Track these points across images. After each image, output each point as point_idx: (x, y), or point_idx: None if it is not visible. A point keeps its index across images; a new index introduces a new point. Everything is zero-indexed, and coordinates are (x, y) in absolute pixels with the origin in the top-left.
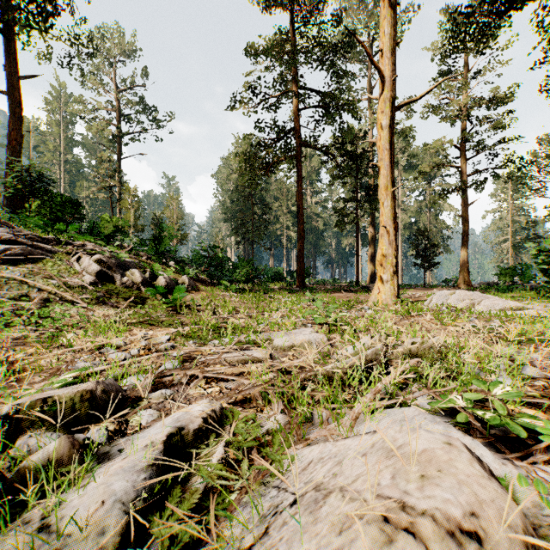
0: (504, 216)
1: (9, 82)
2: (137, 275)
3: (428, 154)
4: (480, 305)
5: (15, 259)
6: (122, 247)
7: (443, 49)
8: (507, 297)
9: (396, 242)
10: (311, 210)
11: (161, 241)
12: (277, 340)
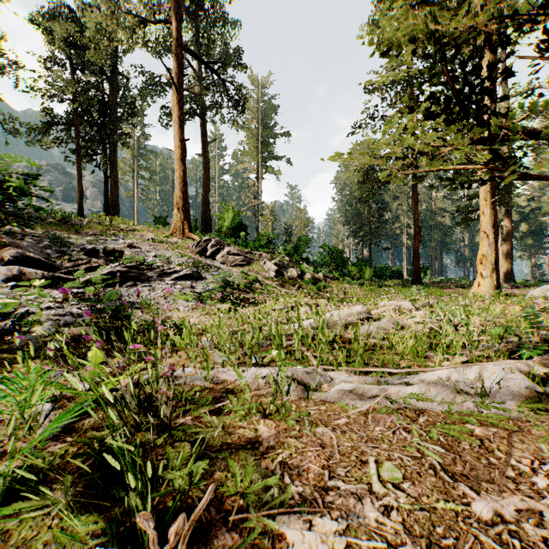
0: None
1: (203, 148)
2: (295, 272)
3: None
4: None
5: (241, 264)
6: (274, 253)
7: None
8: None
9: (497, 244)
10: (436, 205)
11: (300, 248)
12: (380, 304)
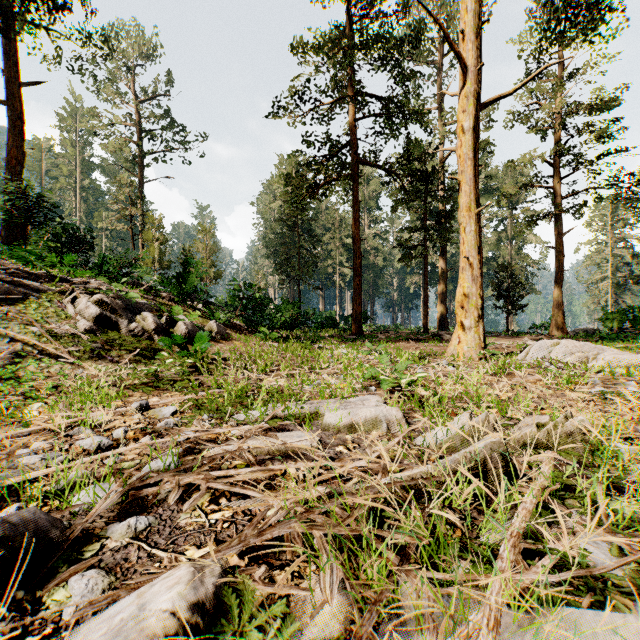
0: (602, 250)
1: (8, 89)
2: (150, 320)
3: (509, 175)
4: (598, 360)
5: None
6: (139, 285)
7: (531, 43)
8: (620, 348)
9: (481, 278)
10: (369, 243)
11: (187, 279)
12: (328, 415)
